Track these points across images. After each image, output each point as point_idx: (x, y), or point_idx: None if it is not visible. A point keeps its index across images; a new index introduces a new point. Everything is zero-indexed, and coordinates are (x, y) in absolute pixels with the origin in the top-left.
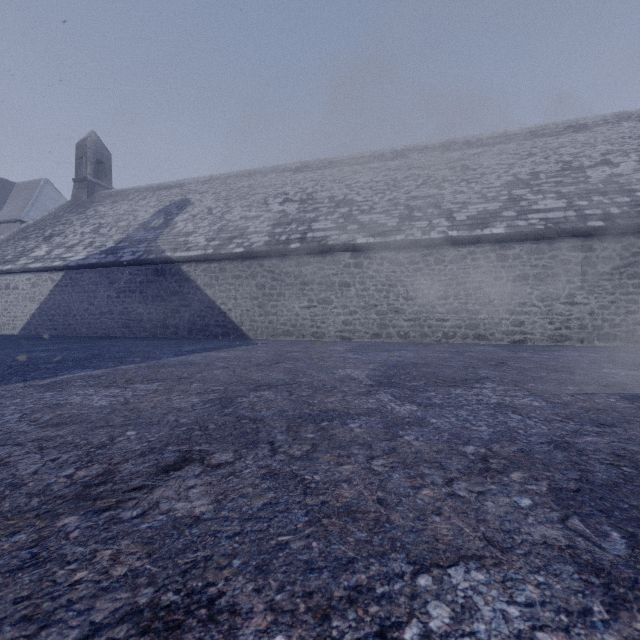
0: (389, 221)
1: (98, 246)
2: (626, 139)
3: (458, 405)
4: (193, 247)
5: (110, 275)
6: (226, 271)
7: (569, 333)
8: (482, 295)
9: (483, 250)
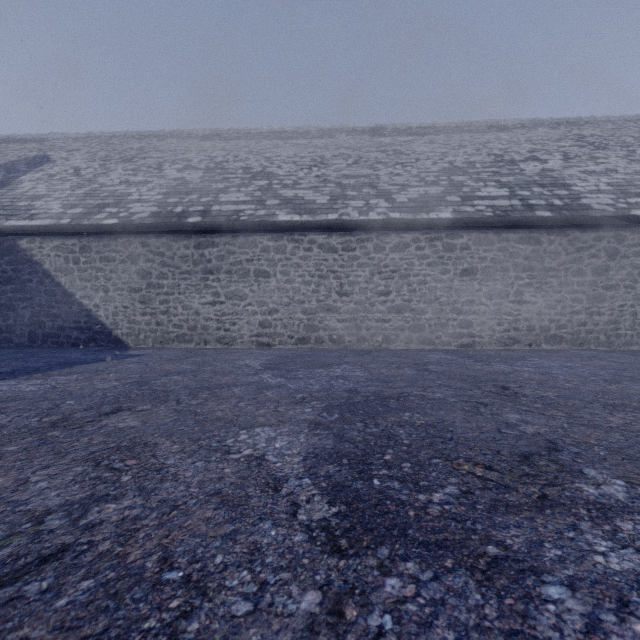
0: (318, 198)
1: None
2: (545, 141)
3: None
4: (39, 214)
5: None
6: (91, 251)
7: (517, 335)
8: (427, 291)
9: (429, 237)
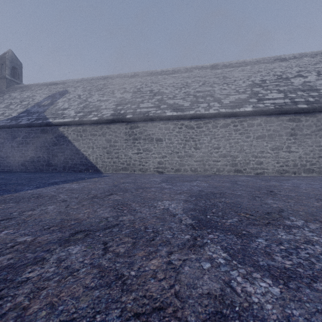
0: (185, 103)
1: (7, 115)
2: (307, 65)
3: (320, 273)
4: (66, 116)
5: (13, 133)
6: (87, 131)
7: (288, 168)
8: (239, 146)
9: (240, 120)
